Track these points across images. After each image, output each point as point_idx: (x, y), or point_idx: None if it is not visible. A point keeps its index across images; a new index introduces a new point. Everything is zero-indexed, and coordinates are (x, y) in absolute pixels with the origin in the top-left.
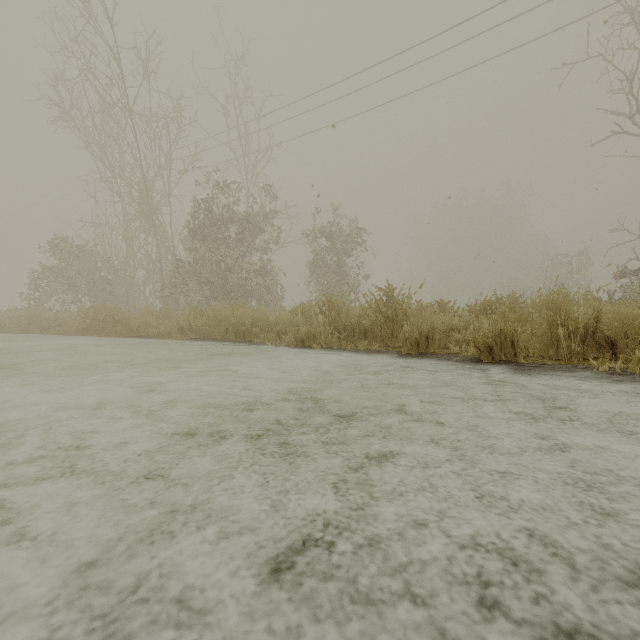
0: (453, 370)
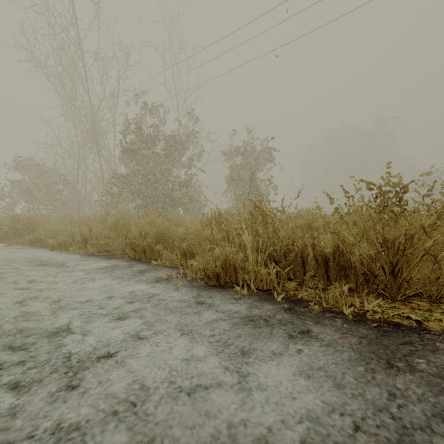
0: None
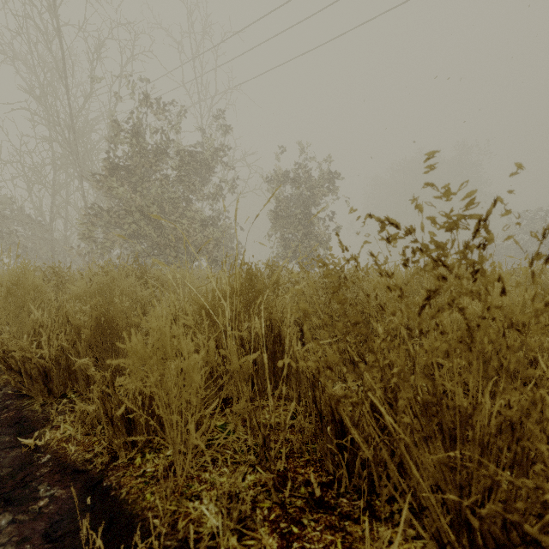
0: None
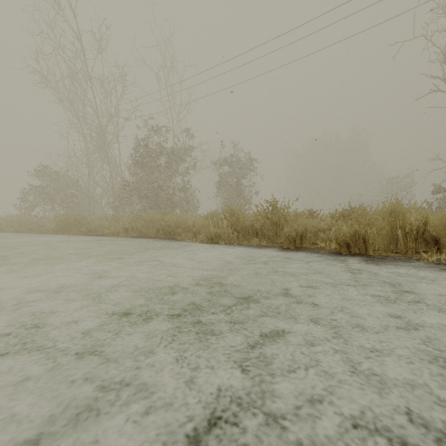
0: (321, 260)
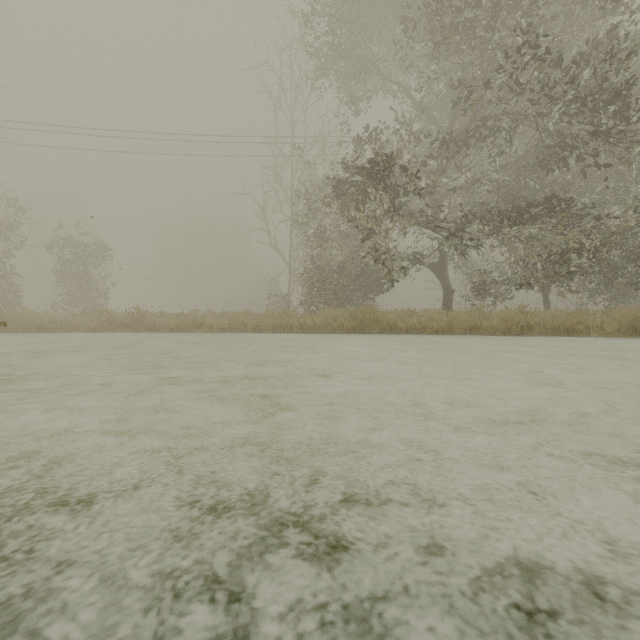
0: (159, 334)
